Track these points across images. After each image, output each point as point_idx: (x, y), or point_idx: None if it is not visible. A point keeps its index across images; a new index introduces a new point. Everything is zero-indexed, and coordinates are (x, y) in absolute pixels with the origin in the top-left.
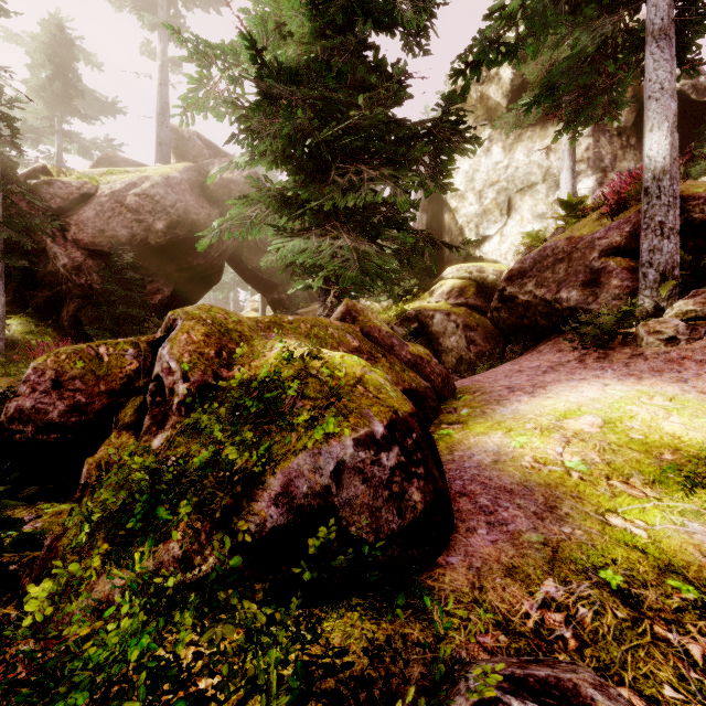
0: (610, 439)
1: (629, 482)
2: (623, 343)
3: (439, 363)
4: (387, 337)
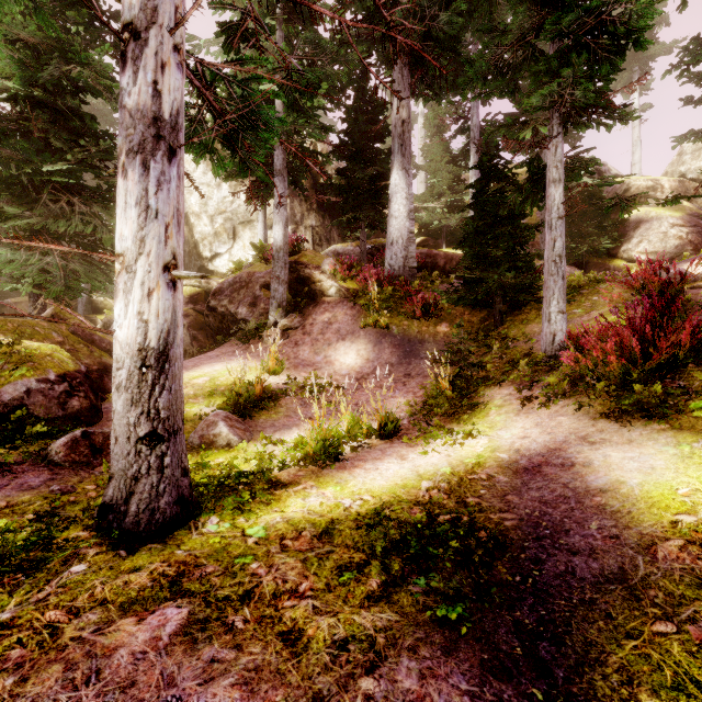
0: (206, 385)
1: (197, 398)
2: (259, 341)
3: None
4: (91, 334)
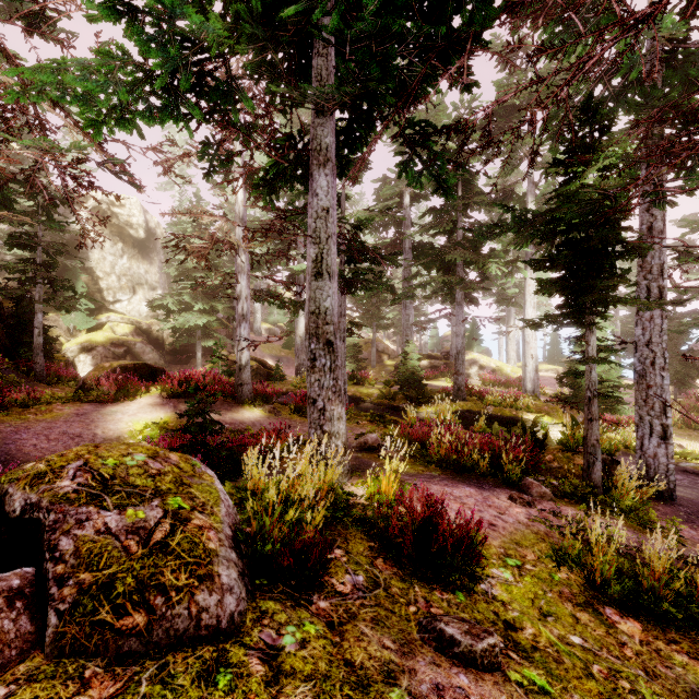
0: None
1: None
2: None
3: None
4: None
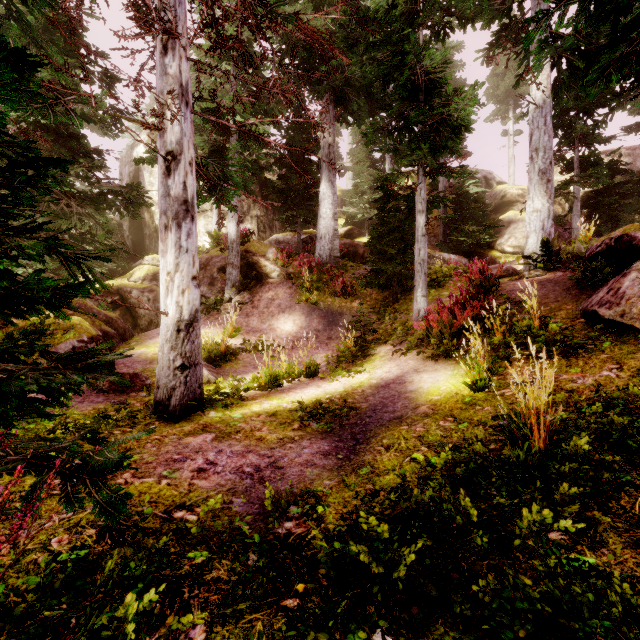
0: None
1: None
2: (218, 313)
3: (136, 325)
4: (91, 308)
